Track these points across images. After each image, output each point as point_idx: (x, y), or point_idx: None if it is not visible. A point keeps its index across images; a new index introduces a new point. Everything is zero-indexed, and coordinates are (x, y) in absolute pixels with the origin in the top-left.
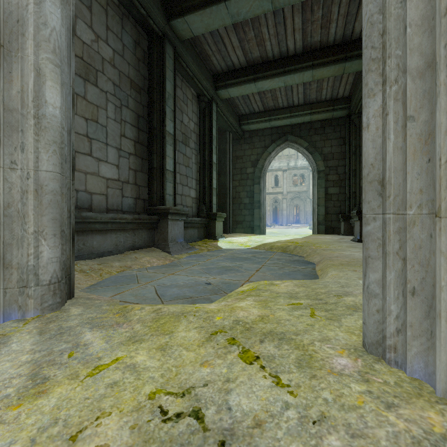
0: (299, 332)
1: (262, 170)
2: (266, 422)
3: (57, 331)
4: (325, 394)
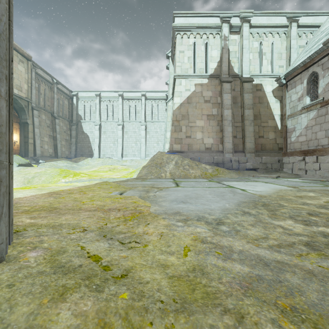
0: (37, 273)
1: None
2: (95, 240)
3: (275, 266)
4: (64, 243)
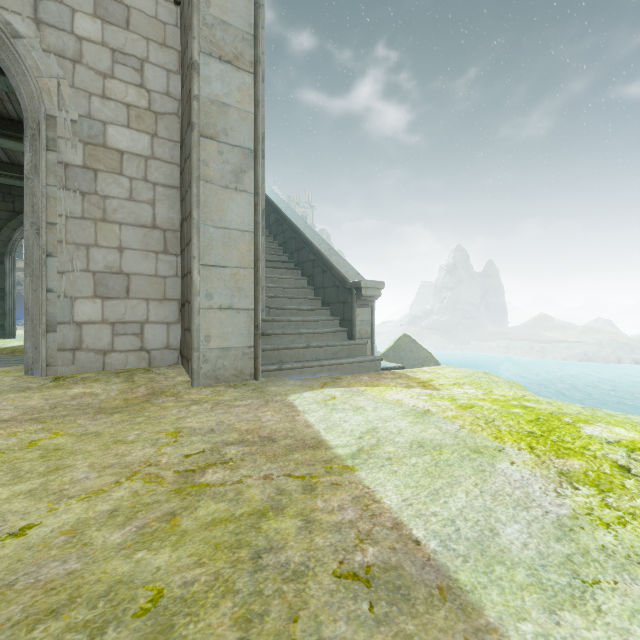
0: None
1: (8, 245)
2: None
3: None
4: None
